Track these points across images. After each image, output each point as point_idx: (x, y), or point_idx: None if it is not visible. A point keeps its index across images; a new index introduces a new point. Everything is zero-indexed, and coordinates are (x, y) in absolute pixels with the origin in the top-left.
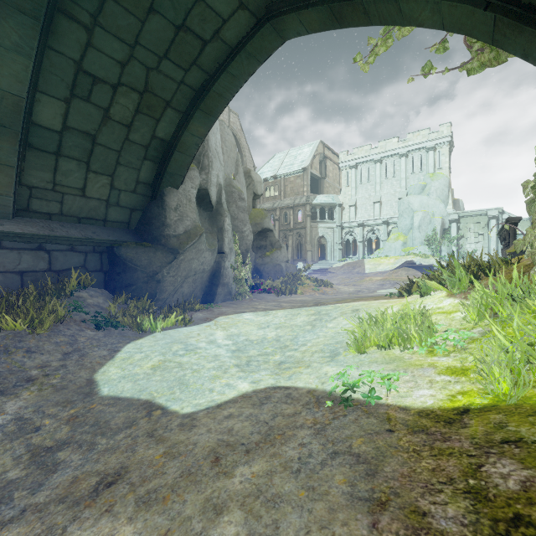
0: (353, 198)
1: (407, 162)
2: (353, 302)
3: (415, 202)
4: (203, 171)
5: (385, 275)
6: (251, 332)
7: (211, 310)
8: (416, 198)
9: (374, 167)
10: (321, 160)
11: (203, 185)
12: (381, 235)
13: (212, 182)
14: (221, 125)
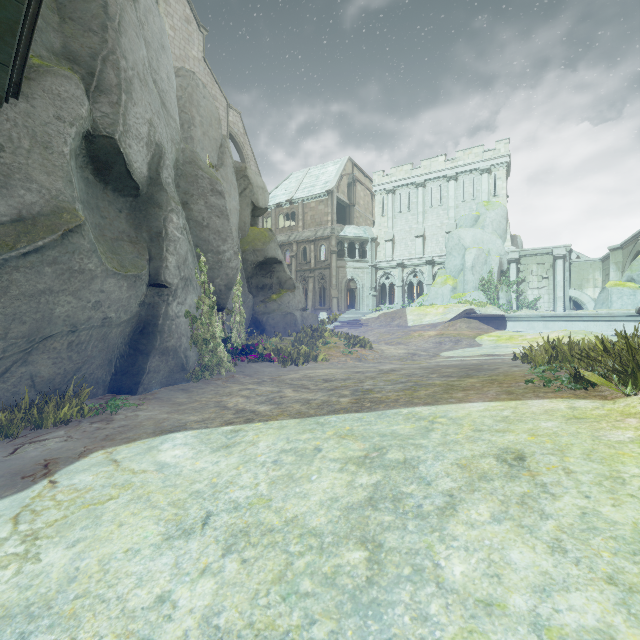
0: (390, 230)
1: (456, 187)
2: (457, 404)
3: (467, 236)
4: (102, 95)
5: (439, 328)
6: (120, 570)
7: (108, 417)
8: (468, 232)
9: (416, 193)
10: (349, 182)
11: (103, 127)
12: (425, 278)
13: (131, 130)
14: (191, 78)
